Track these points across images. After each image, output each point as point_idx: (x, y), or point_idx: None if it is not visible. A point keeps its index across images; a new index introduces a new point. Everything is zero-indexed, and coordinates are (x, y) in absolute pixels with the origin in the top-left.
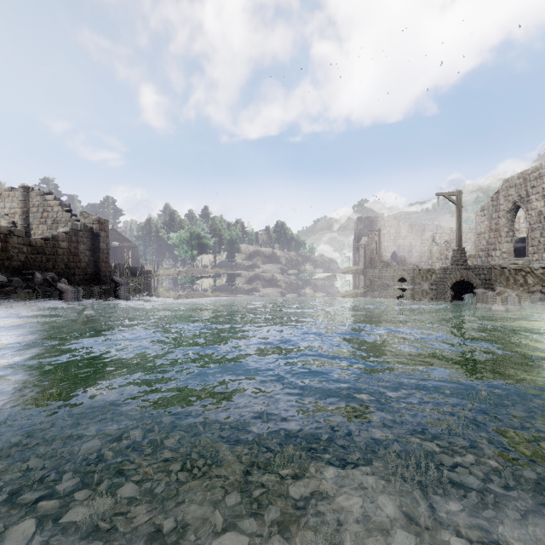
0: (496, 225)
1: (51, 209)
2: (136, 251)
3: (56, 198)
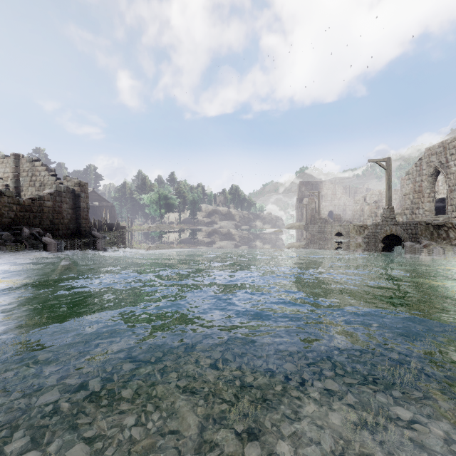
0: (420, 187)
1: (39, 174)
2: (113, 210)
3: (43, 164)
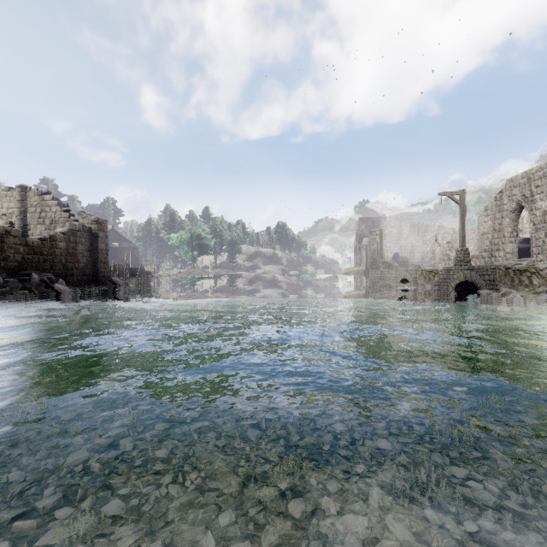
0: (500, 225)
1: (49, 209)
2: (136, 252)
3: (54, 198)
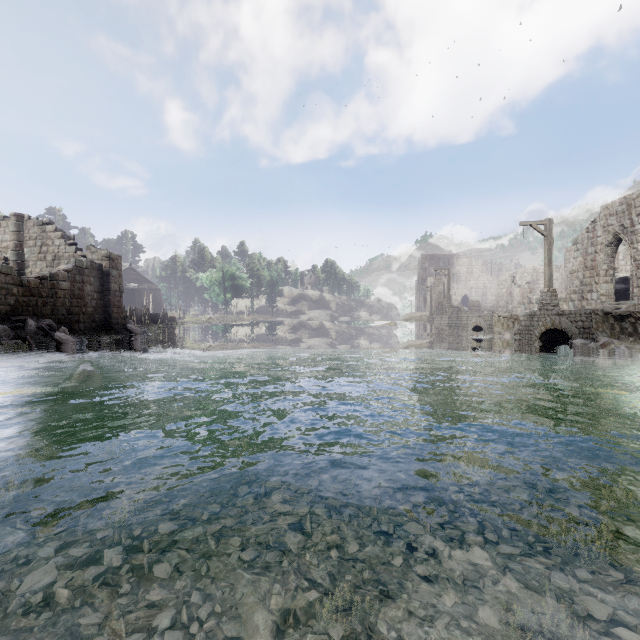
0: (593, 261)
1: (51, 243)
2: (158, 294)
3: (58, 229)
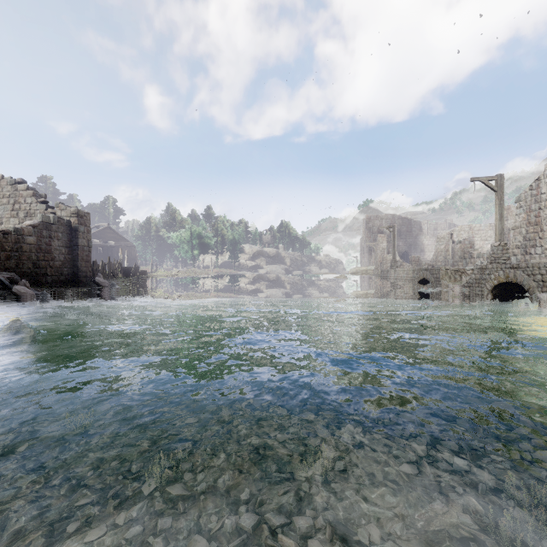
0: (537, 217)
1: (23, 201)
2: (134, 251)
3: (30, 188)
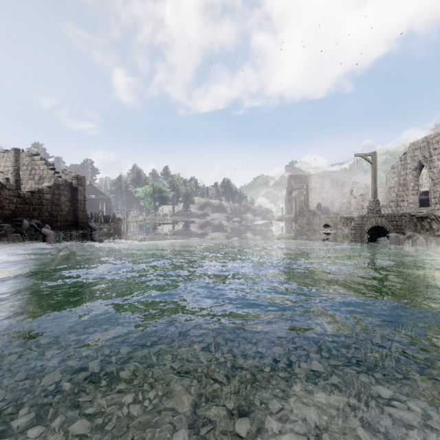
0: (404, 180)
1: (38, 168)
2: (109, 202)
3: (42, 159)
